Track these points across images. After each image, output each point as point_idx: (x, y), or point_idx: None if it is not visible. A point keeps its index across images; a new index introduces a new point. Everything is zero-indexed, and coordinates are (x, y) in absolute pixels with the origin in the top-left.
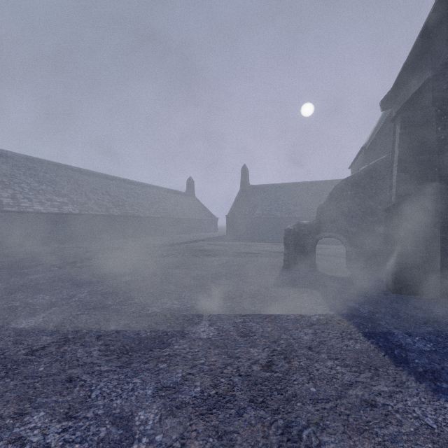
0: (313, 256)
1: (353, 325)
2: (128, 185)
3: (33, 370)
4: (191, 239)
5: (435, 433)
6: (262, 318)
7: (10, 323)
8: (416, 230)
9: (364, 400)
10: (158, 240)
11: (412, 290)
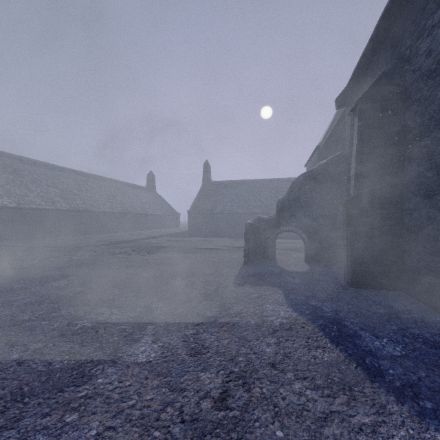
0: (273, 251)
1: (318, 328)
2: (80, 177)
3: None
4: (150, 235)
5: None
6: (219, 326)
7: None
8: (373, 223)
9: None
10: (113, 236)
11: (369, 284)
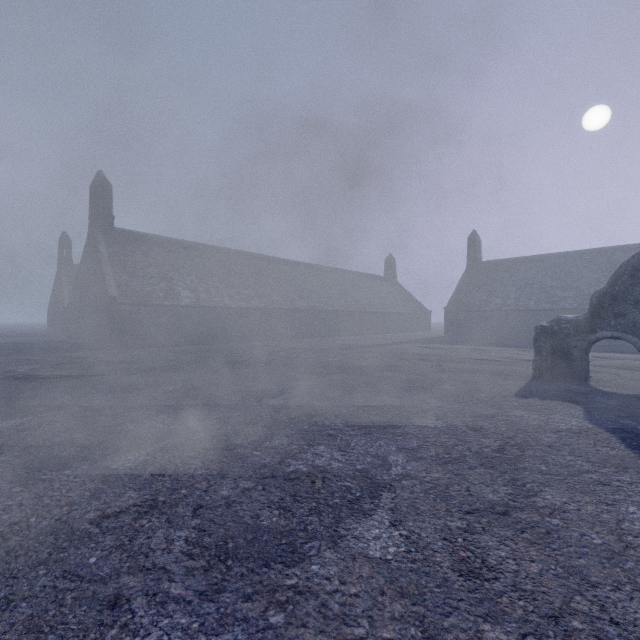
0: (583, 365)
1: (616, 437)
2: (313, 271)
3: (301, 427)
4: (394, 340)
5: None
6: (496, 420)
7: (261, 400)
8: None
9: (597, 481)
10: (352, 340)
11: None
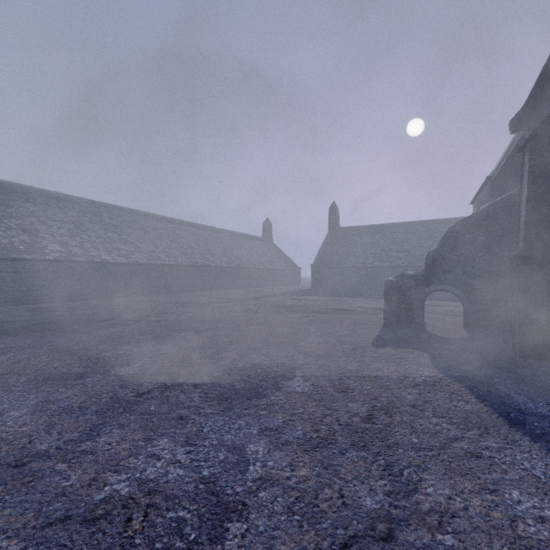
0: (420, 314)
1: (465, 387)
2: (197, 230)
3: (146, 409)
4: (270, 293)
5: (541, 482)
6: (360, 376)
7: (109, 370)
8: (549, 282)
9: (469, 452)
10: (232, 294)
11: (545, 355)
